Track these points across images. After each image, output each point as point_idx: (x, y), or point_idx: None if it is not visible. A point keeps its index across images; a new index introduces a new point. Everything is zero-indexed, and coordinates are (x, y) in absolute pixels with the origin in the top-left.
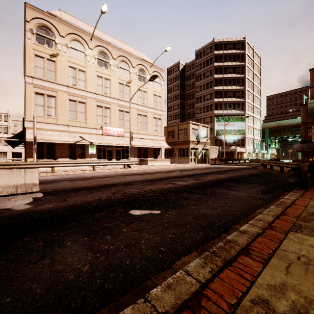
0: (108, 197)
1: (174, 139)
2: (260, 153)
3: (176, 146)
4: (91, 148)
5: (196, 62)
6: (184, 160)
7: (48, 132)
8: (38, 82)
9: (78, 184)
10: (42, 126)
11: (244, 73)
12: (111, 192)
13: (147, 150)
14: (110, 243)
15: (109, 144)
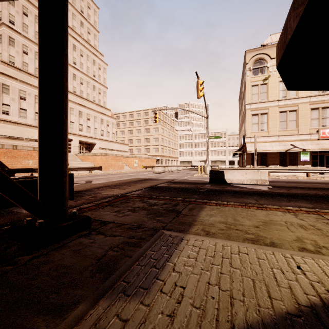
0: (324, 194)
1: None
2: None
3: None
4: (303, 155)
5: None
6: None
7: (261, 144)
8: (254, 106)
9: (294, 185)
10: (257, 139)
11: None
12: (328, 192)
13: None
14: (323, 205)
15: (328, 150)
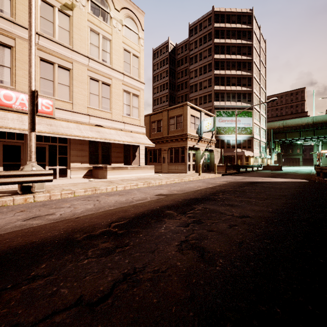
0: None
1: (162, 133)
2: (265, 158)
3: (165, 145)
4: None
5: (189, 39)
6: (177, 167)
7: None
8: None
9: None
10: None
11: (251, 55)
12: None
13: (112, 150)
14: None
15: None
